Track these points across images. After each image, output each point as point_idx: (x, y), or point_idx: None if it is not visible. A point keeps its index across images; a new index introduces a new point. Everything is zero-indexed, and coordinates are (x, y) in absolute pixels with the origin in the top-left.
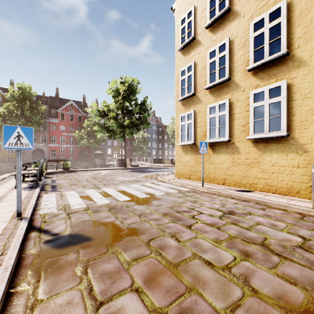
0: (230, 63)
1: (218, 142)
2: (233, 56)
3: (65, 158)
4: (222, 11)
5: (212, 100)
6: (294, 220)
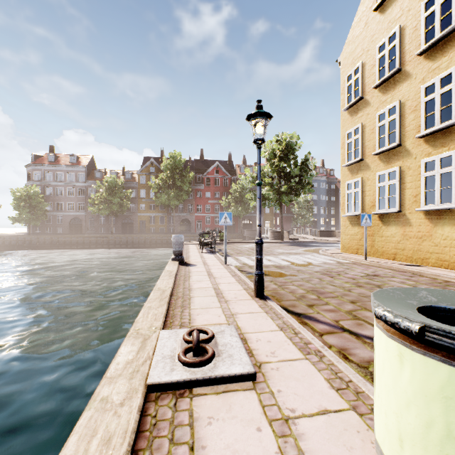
0: (400, 127)
1: (387, 213)
2: (404, 120)
3: (221, 230)
4: (390, 73)
5: (382, 167)
6: (429, 282)
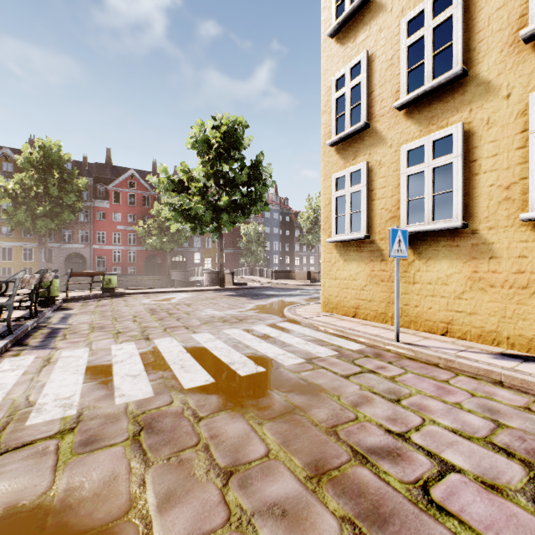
0: (465, 33)
1: (429, 232)
2: (474, 14)
3: (105, 270)
4: None
5: (414, 134)
6: None
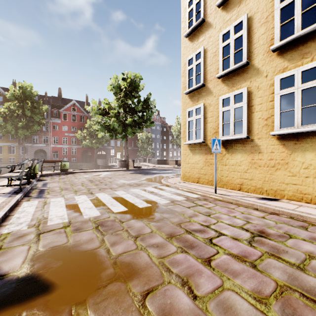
0: (248, 44)
1: (232, 140)
2: (252, 35)
3: (62, 159)
4: None
5: (226, 91)
6: None
